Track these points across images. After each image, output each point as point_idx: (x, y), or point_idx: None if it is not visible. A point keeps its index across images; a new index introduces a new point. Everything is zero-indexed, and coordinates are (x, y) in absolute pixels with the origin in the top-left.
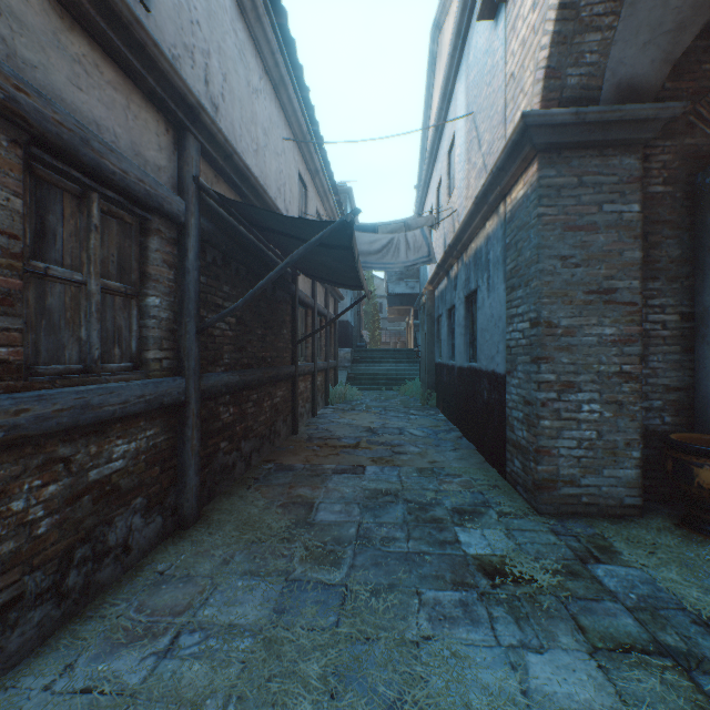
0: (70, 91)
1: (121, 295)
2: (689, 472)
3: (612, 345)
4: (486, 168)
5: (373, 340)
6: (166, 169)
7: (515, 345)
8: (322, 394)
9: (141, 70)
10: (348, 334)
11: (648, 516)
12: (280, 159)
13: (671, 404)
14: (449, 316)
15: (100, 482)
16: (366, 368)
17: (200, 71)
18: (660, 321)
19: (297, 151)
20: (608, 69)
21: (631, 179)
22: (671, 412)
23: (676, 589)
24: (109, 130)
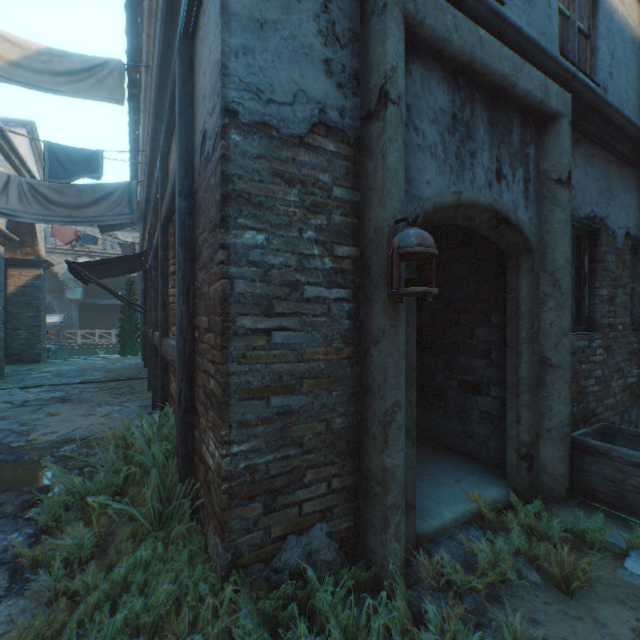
0: None
1: None
2: None
3: None
4: None
5: None
6: None
7: None
8: None
9: None
10: None
11: None
12: None
13: None
14: None
15: None
16: None
17: None
18: None
19: None
20: None
21: None
22: None
23: None
24: None
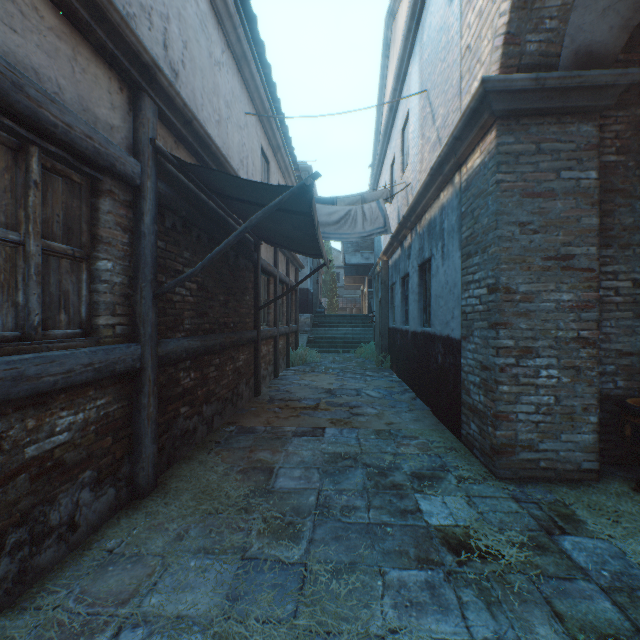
0: (0, 30)
1: (68, 258)
2: None
3: (570, 311)
4: (440, 140)
5: (331, 306)
6: (120, 129)
7: (471, 311)
8: (284, 357)
9: (88, 20)
10: (309, 301)
11: (605, 480)
12: (242, 132)
13: (624, 368)
14: (403, 284)
15: (39, 458)
16: (325, 332)
17: (158, 34)
18: (613, 287)
19: (260, 127)
20: (567, 35)
21: (589, 146)
22: (624, 376)
23: None
24: (51, 80)
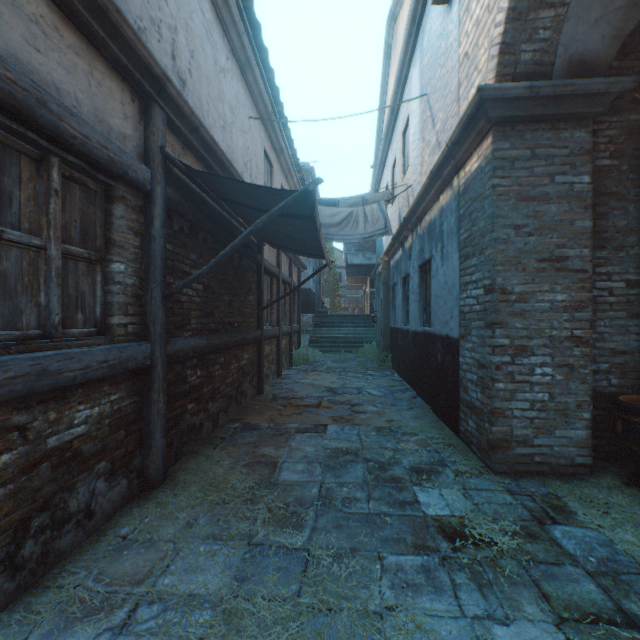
0: (26, 51)
1: (84, 261)
2: (639, 433)
3: (564, 311)
4: (440, 144)
5: (333, 306)
6: (132, 138)
7: (469, 311)
8: (286, 356)
9: (104, 36)
10: (311, 301)
11: (597, 474)
12: (246, 136)
13: (617, 367)
14: (404, 284)
15: (60, 448)
16: (327, 332)
17: (167, 45)
18: (607, 288)
19: (263, 130)
20: (560, 45)
21: (582, 151)
22: (617, 374)
23: (634, 552)
24: (70, 94)
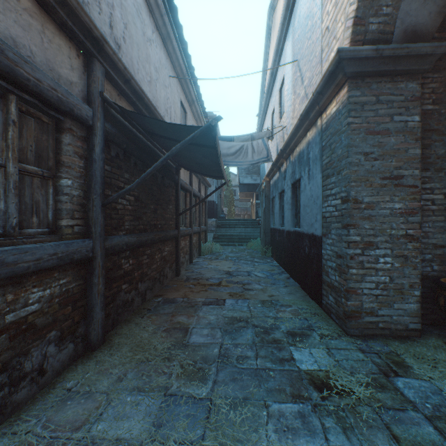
0: None
1: (38, 177)
2: None
3: (400, 216)
4: (307, 95)
5: (230, 213)
6: (77, 84)
7: (329, 216)
8: (196, 248)
9: (53, 4)
10: (214, 209)
11: (425, 336)
12: (167, 89)
13: (438, 257)
14: (280, 197)
15: (16, 322)
16: (225, 231)
17: (105, 17)
18: (430, 199)
19: (180, 86)
20: (398, 18)
21: (413, 98)
22: (438, 262)
23: None
24: (25, 47)
